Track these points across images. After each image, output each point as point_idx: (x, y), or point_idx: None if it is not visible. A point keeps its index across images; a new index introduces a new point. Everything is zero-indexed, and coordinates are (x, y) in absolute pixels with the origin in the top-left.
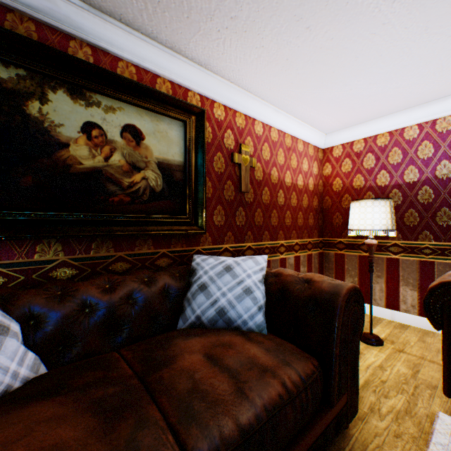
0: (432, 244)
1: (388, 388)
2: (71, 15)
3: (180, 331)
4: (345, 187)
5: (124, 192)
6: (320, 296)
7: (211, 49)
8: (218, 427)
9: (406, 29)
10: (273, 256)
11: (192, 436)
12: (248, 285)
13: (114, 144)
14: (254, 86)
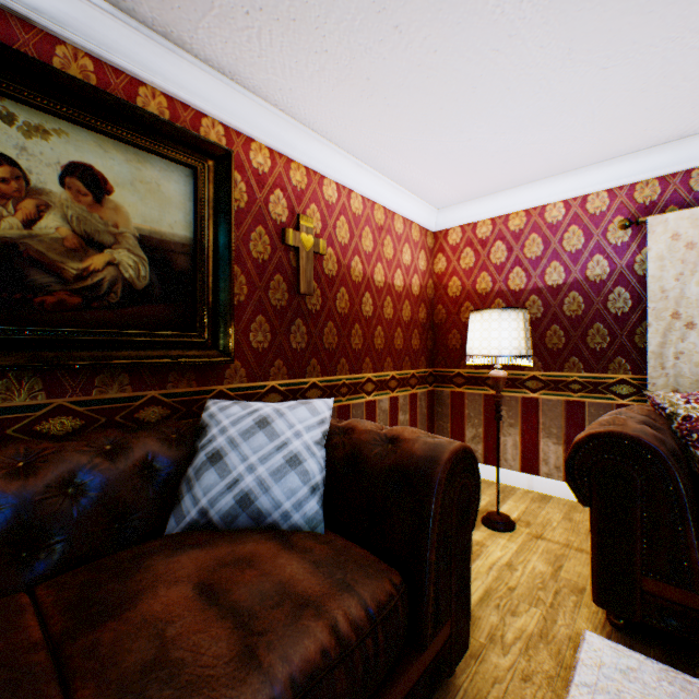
0: (582, 377)
1: (518, 599)
2: None
3: (166, 540)
4: (466, 290)
5: (68, 286)
6: (409, 465)
7: (239, 46)
8: None
9: (543, 49)
10: (354, 398)
11: None
12: (295, 450)
13: (46, 196)
14: (319, 120)
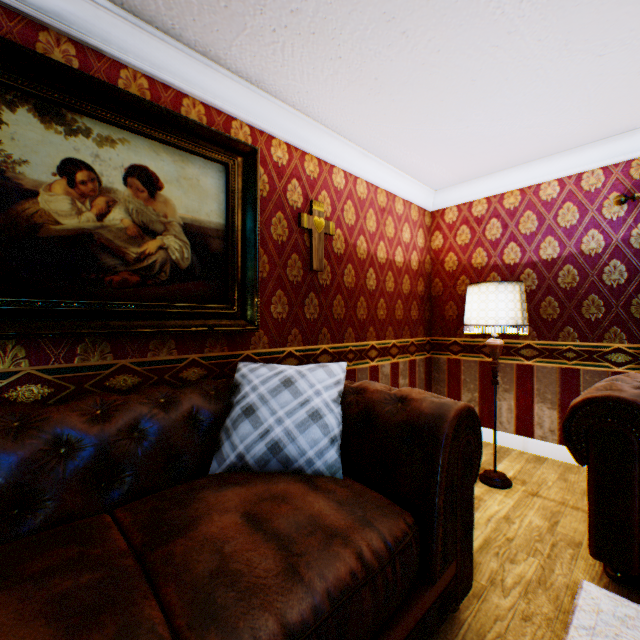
0: (576, 345)
1: (516, 549)
2: None
3: (212, 478)
4: (462, 265)
5: (129, 267)
6: (418, 421)
7: (265, 58)
8: (252, 630)
9: (540, 42)
10: (359, 363)
11: None
12: (316, 406)
13: (113, 194)
14: (330, 117)
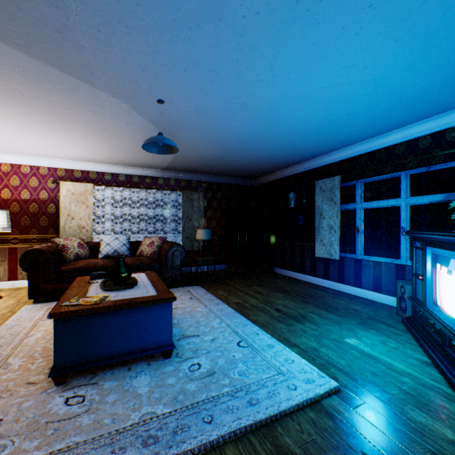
0: (39, 236)
1: (2, 309)
2: None
3: None
4: None
5: None
6: None
7: None
8: None
9: (12, 130)
10: None
11: None
12: None
13: None
14: None
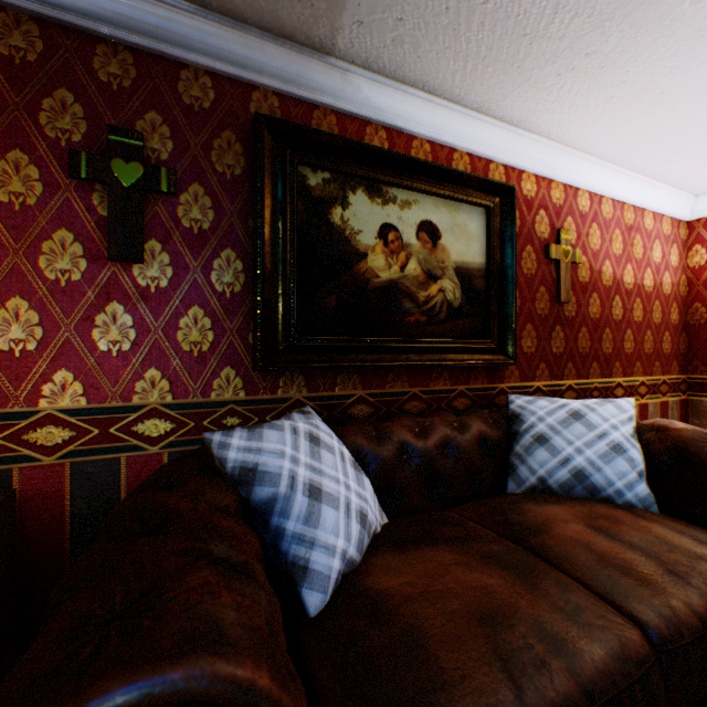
0: None
1: None
2: (370, 97)
3: (518, 495)
4: None
5: (419, 309)
6: None
7: (536, 101)
8: (668, 608)
9: None
10: None
11: (636, 610)
12: (615, 440)
13: (409, 248)
14: (585, 139)
